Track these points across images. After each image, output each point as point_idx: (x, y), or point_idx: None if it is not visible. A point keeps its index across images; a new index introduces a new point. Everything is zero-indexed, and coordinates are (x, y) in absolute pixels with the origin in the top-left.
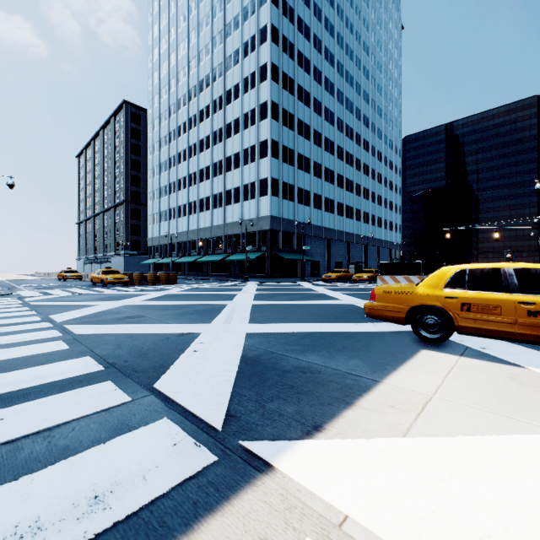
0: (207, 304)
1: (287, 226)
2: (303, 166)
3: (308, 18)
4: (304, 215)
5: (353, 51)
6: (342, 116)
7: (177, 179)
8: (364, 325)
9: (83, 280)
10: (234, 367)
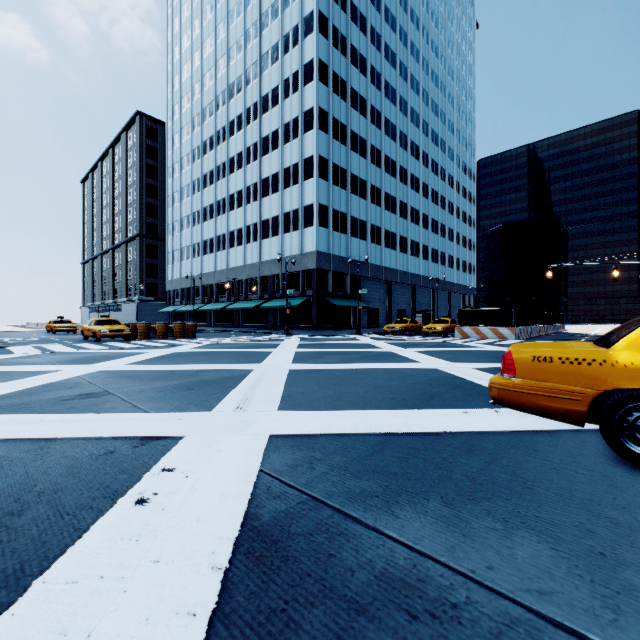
0: (222, 369)
1: (338, 265)
2: (358, 190)
3: (364, 7)
4: (359, 251)
5: (419, 50)
6: (406, 130)
7: (202, 207)
8: (480, 414)
9: (79, 333)
10: (211, 586)
